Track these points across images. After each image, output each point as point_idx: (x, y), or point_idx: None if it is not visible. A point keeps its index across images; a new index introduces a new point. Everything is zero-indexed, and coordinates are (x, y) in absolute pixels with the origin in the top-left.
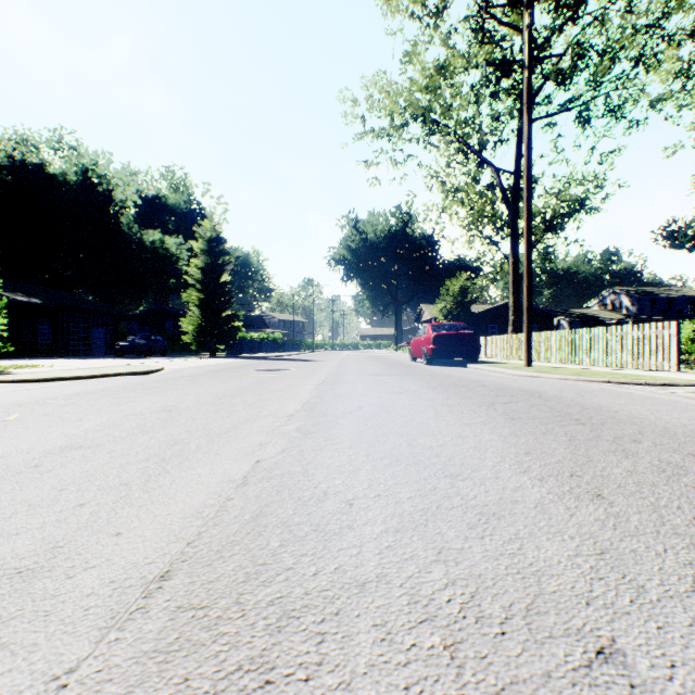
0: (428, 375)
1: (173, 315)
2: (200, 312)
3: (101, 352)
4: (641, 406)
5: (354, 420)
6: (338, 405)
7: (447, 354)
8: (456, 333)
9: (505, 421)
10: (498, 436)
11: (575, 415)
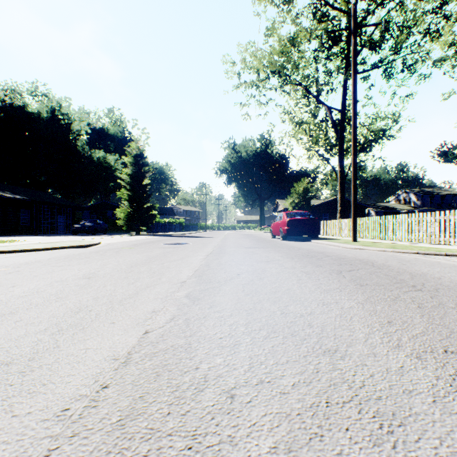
0: (285, 247)
1: (112, 207)
2: (129, 204)
3: (63, 231)
4: (455, 273)
5: (234, 287)
6: (221, 272)
7: (297, 233)
8: (303, 219)
9: (356, 288)
10: (356, 302)
11: (409, 281)
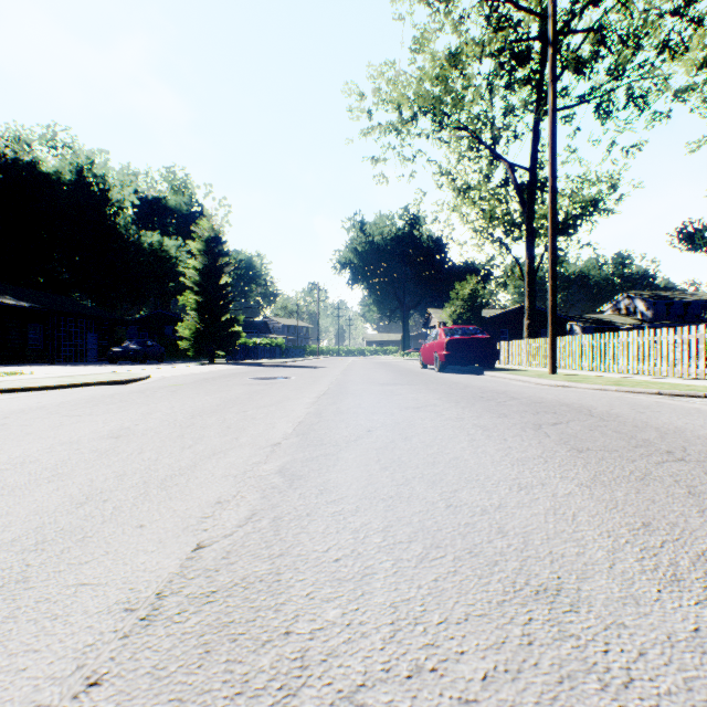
0: (444, 384)
1: (173, 320)
2: (197, 316)
3: (94, 358)
4: None
5: (362, 453)
6: (340, 427)
7: (462, 361)
8: (471, 338)
9: (572, 456)
10: (578, 484)
11: (659, 444)
